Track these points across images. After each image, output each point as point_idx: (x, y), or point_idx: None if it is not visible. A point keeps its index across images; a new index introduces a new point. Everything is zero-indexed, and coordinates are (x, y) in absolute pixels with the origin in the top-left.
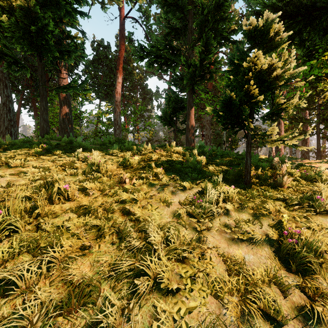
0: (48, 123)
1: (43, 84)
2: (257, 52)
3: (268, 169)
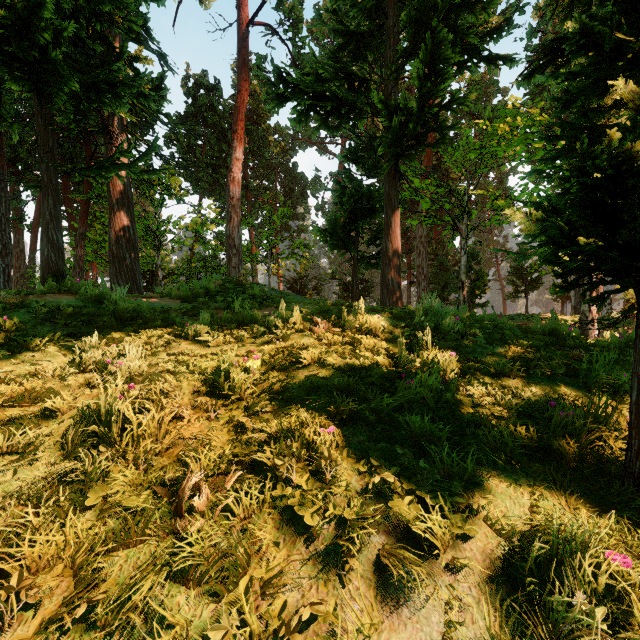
0: (61, 249)
1: (49, 159)
2: None
3: None
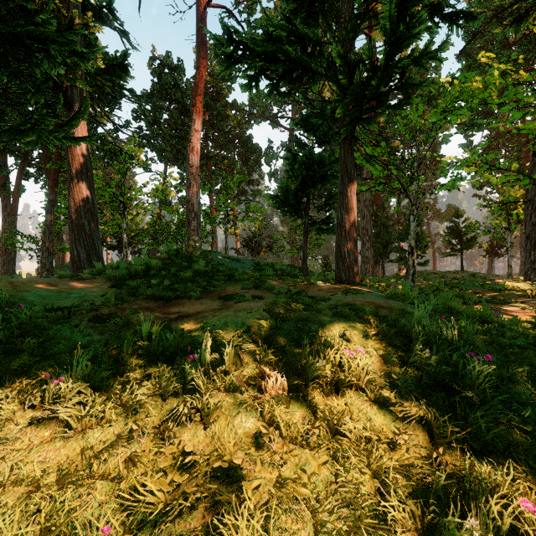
0: None
1: None
2: None
3: None
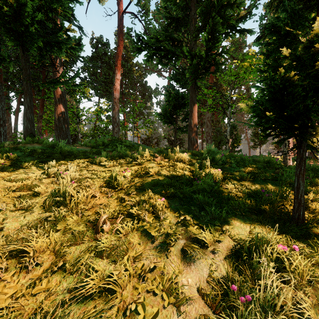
0: (33, 122)
1: (27, 79)
2: (318, 11)
3: (311, 189)
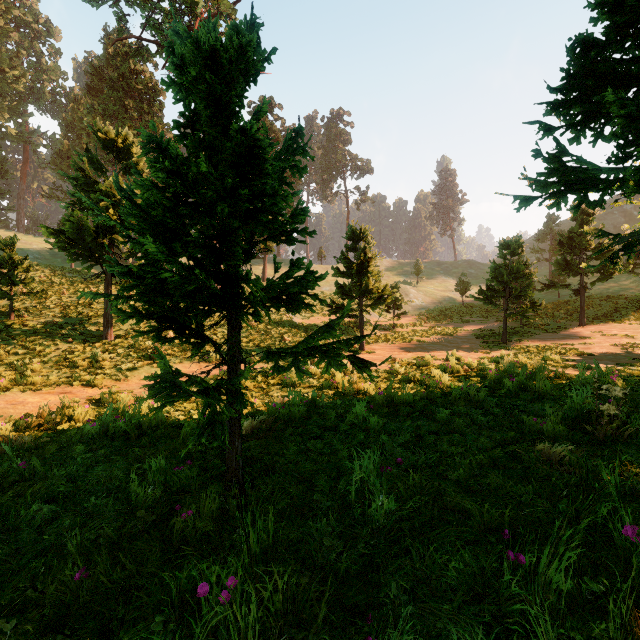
0: None
1: None
2: None
3: None
